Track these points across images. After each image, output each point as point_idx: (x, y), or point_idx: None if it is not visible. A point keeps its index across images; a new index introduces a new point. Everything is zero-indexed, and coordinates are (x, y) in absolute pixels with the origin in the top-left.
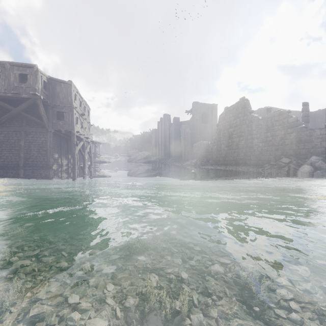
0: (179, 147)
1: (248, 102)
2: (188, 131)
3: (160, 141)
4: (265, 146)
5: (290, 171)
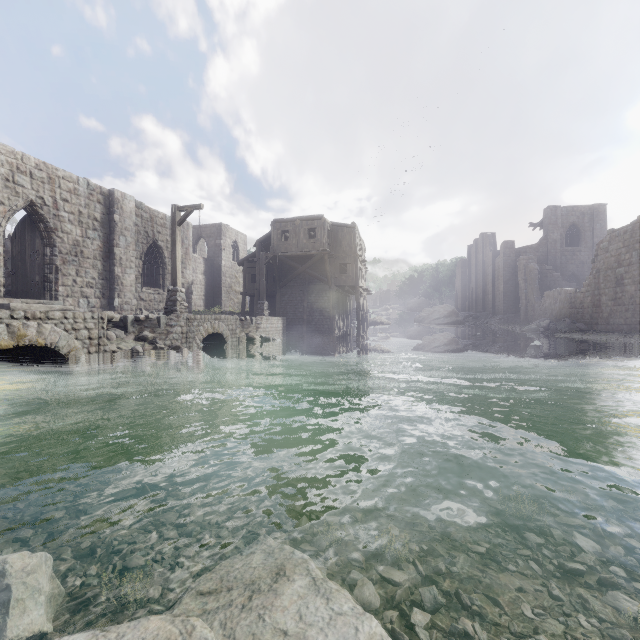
0: (514, 295)
1: None
2: (533, 268)
3: (473, 283)
4: None
5: None
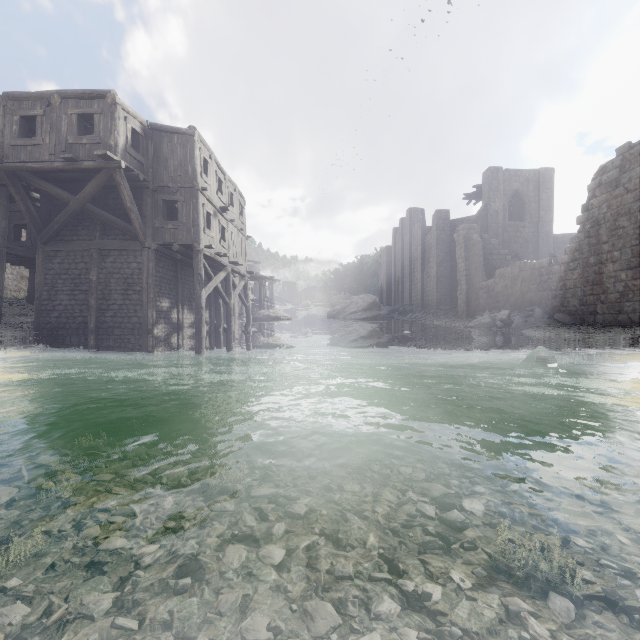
0: (449, 282)
1: None
2: (476, 240)
3: (399, 271)
4: None
5: None
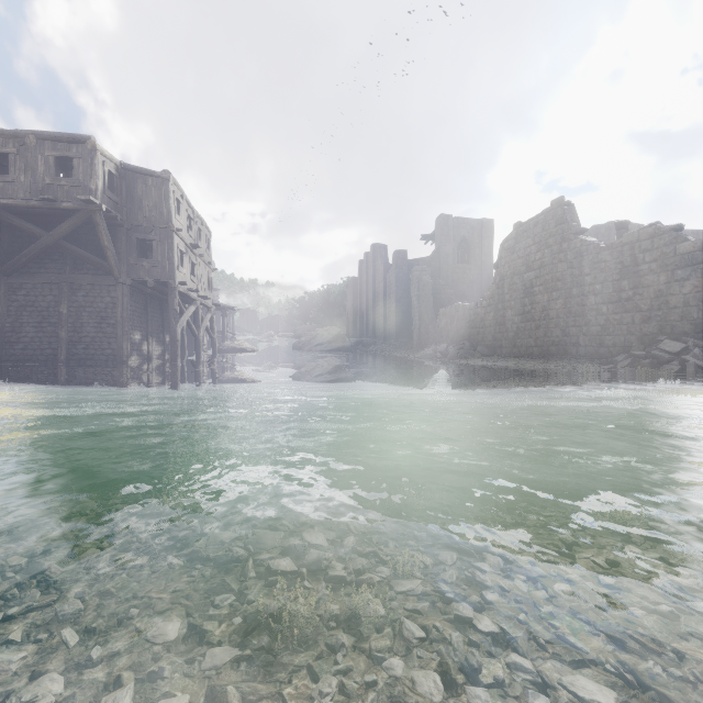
0: (407, 317)
1: (571, 210)
2: (427, 281)
3: (364, 304)
4: (616, 312)
5: (687, 373)
